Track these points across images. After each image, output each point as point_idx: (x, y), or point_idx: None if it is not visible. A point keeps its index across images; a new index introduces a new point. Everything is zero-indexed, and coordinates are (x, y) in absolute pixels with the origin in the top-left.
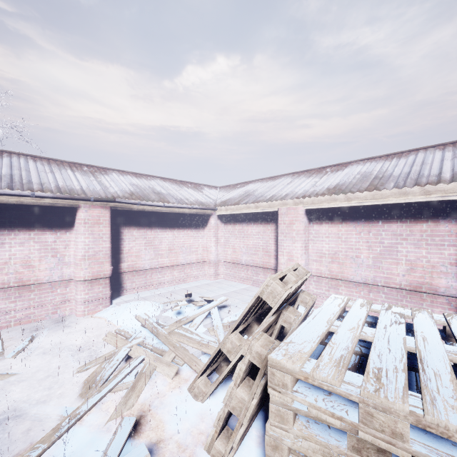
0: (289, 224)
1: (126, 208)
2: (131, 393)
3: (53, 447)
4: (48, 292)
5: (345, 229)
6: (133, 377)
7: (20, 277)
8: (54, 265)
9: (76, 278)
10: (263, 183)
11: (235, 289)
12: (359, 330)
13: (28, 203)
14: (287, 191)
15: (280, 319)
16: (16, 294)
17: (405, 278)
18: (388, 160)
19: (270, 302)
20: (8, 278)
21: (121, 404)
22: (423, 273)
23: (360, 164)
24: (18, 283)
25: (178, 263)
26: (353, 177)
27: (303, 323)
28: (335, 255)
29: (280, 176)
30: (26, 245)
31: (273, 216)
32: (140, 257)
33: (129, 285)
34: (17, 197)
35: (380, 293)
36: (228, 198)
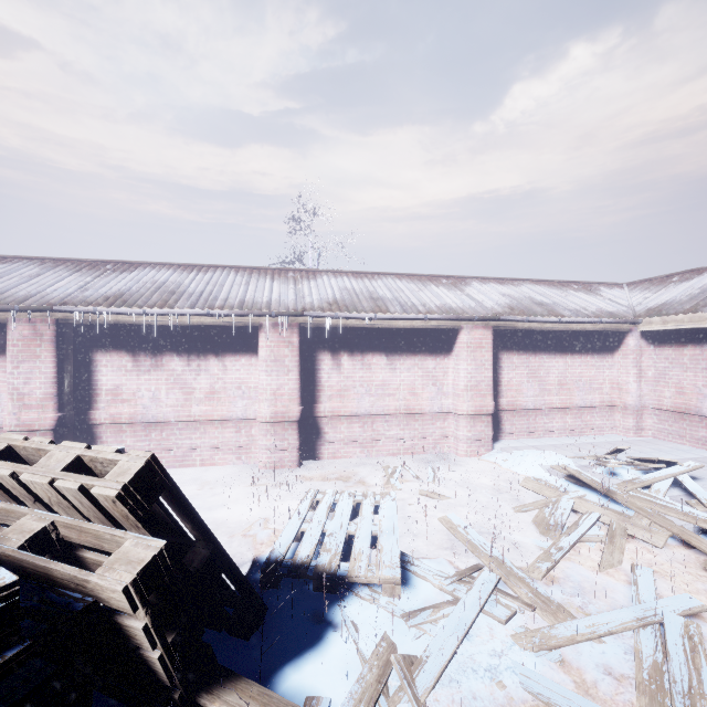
0: None
1: (508, 328)
2: (611, 546)
3: (556, 567)
4: (429, 424)
5: None
6: (600, 531)
7: (407, 404)
8: (434, 395)
9: (457, 411)
10: None
11: (693, 456)
12: None
13: (418, 327)
14: None
15: None
16: (404, 422)
17: None
18: None
19: None
20: (399, 404)
21: (606, 554)
22: None
23: None
24: (406, 411)
25: (573, 405)
26: None
27: None
28: None
29: None
30: (411, 371)
31: None
32: (521, 392)
33: (508, 427)
34: (410, 321)
35: None
36: (659, 302)
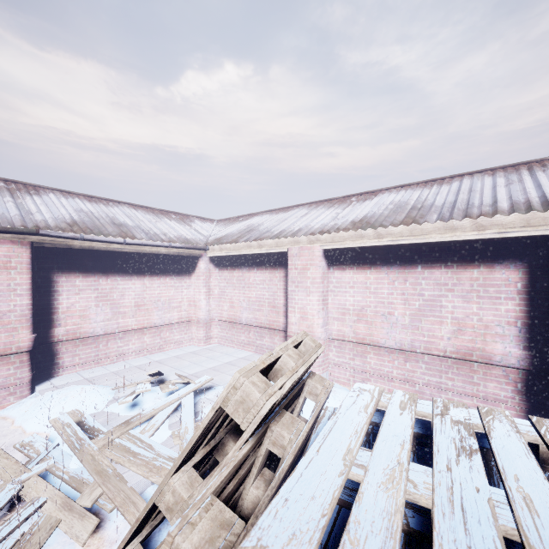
0: (302, 270)
1: (59, 245)
2: None
3: None
4: None
5: (375, 277)
6: None
7: None
8: None
9: None
10: (272, 215)
11: (231, 359)
12: (404, 483)
13: None
14: (300, 225)
15: (266, 439)
16: None
17: (451, 343)
18: (427, 187)
19: (239, 420)
20: None
21: None
22: (473, 335)
23: (393, 192)
24: None
25: (151, 325)
26: (384, 208)
27: (297, 468)
28: (362, 312)
29: (294, 206)
30: None
31: (283, 258)
32: (87, 318)
33: (69, 360)
34: None
35: (419, 362)
36: (224, 234)
